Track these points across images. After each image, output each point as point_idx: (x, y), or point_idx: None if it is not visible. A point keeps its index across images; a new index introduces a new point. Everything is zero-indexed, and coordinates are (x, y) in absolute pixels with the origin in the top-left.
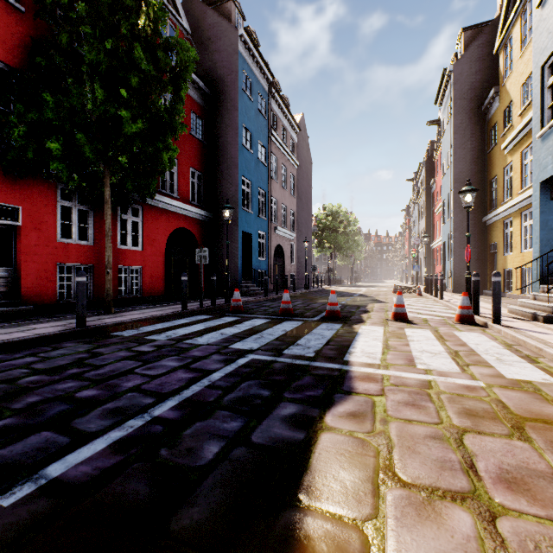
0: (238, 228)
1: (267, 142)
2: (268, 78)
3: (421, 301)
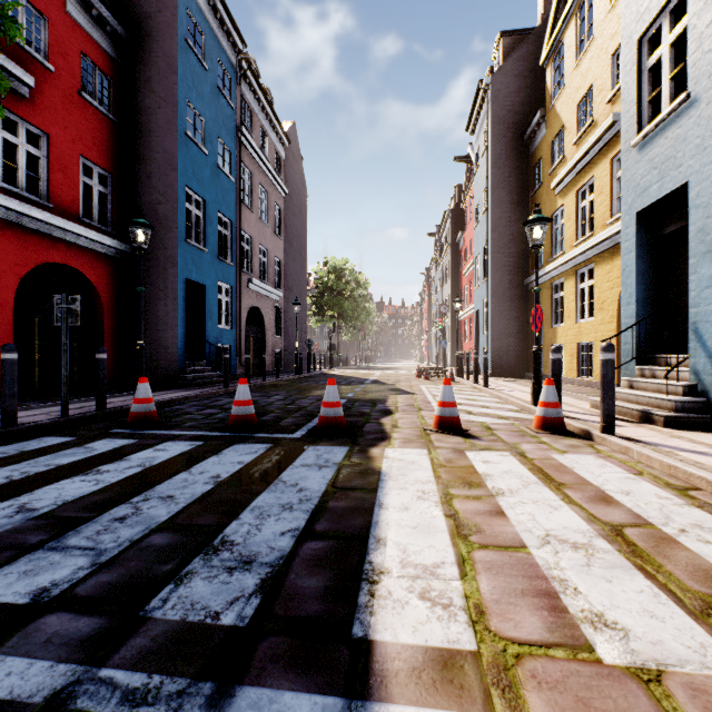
0: (177, 273)
1: (234, 144)
2: (235, 42)
3: (458, 389)
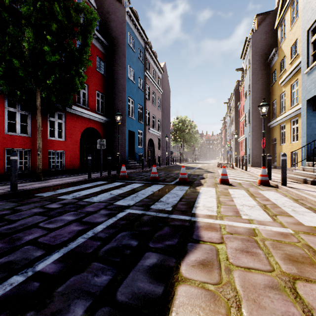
0: (125, 128)
1: (143, 77)
2: (144, 39)
3: (234, 171)
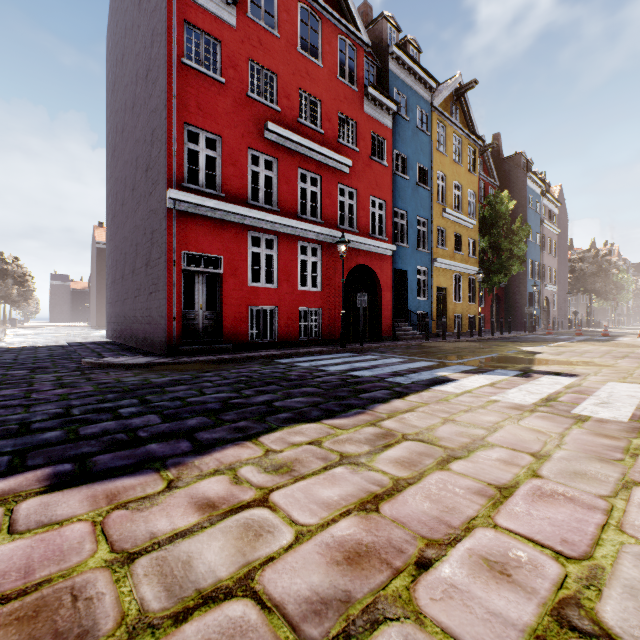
0: (526, 291)
1: (539, 228)
2: (541, 186)
3: None
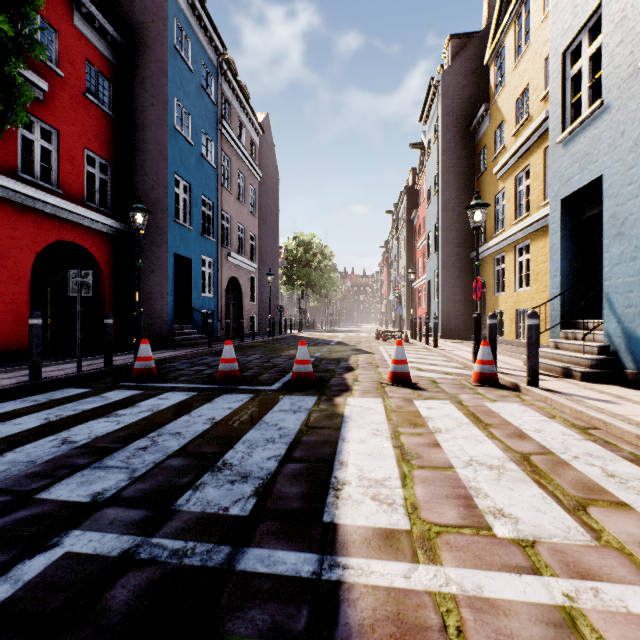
0: (167, 248)
1: (216, 135)
2: (217, 46)
3: (411, 349)
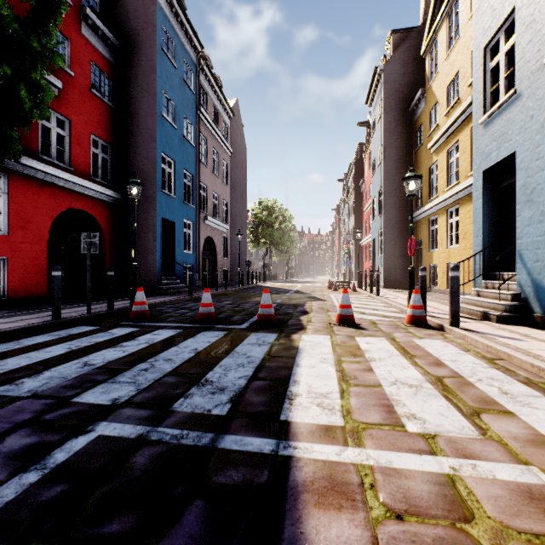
0: (156, 214)
1: (195, 119)
2: (196, 46)
3: (358, 297)
